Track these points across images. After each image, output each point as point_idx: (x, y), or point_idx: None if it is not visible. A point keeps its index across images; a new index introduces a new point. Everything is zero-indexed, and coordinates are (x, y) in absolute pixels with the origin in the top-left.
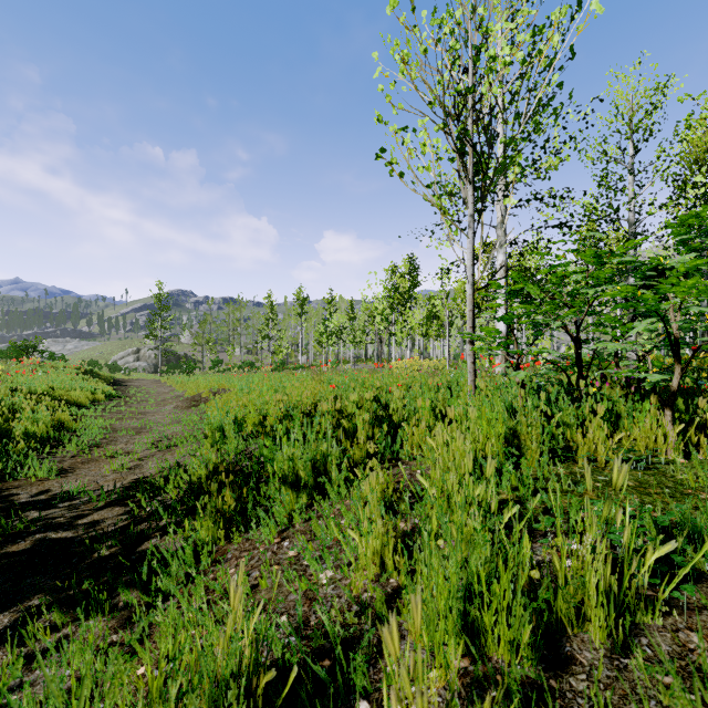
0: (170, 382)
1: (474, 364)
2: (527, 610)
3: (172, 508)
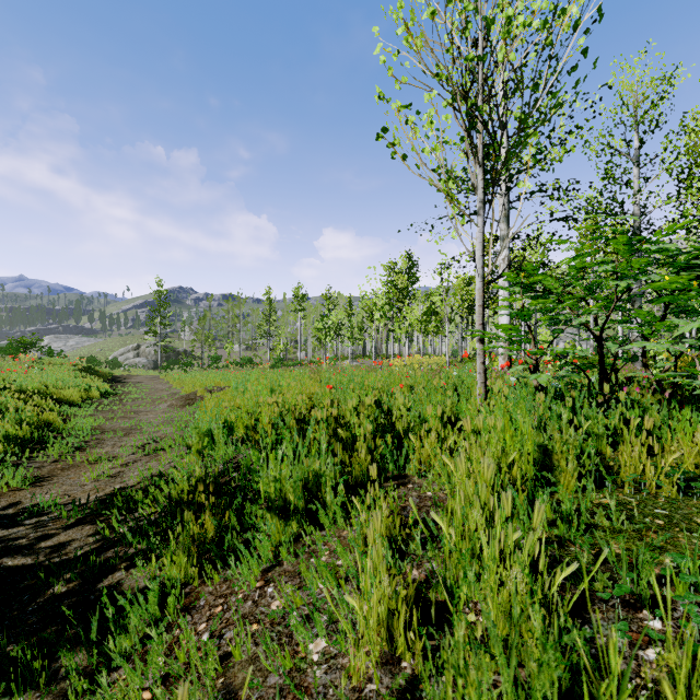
0: (168, 378)
1: (484, 364)
2: None
3: (143, 532)
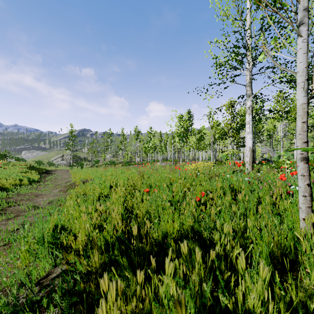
0: (71, 172)
1: (310, 186)
2: None
3: None
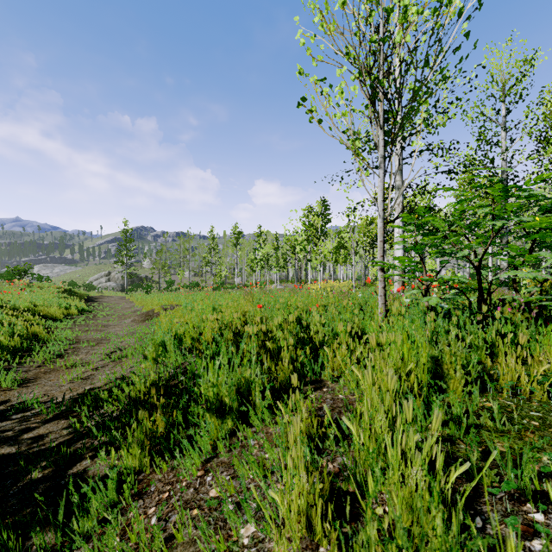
0: (132, 299)
1: (384, 289)
2: None
3: (106, 427)
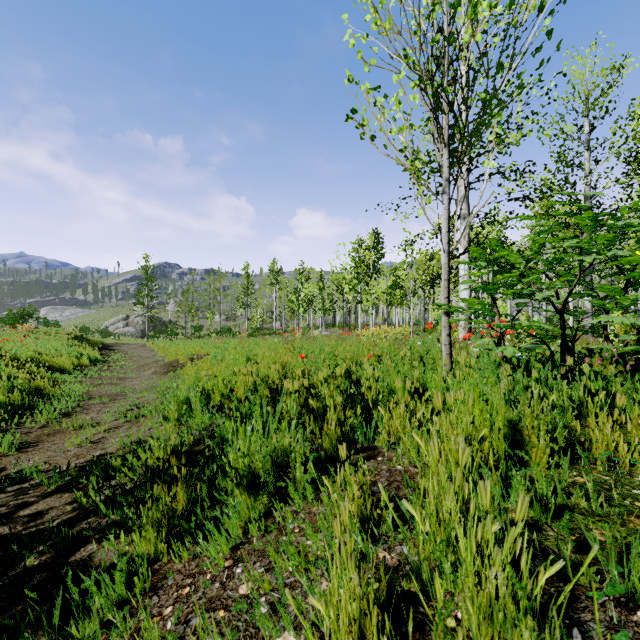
0: (154, 346)
1: (449, 336)
2: None
3: (117, 504)
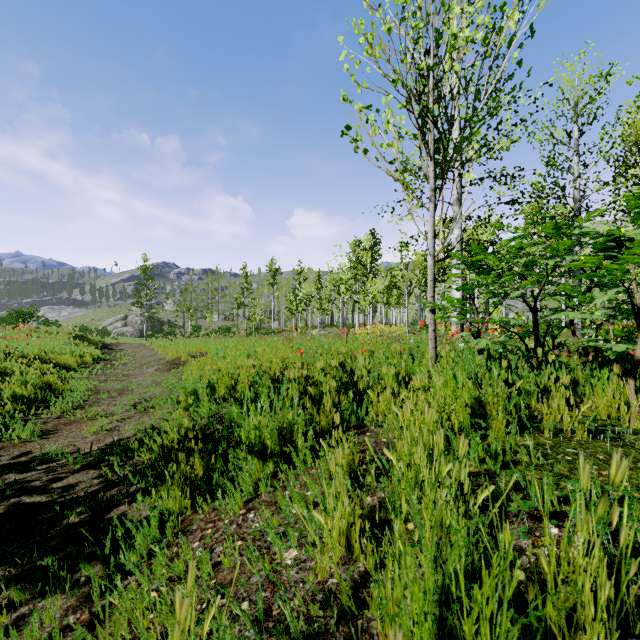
0: (154, 346)
1: (434, 332)
2: (513, 620)
3: (142, 474)
